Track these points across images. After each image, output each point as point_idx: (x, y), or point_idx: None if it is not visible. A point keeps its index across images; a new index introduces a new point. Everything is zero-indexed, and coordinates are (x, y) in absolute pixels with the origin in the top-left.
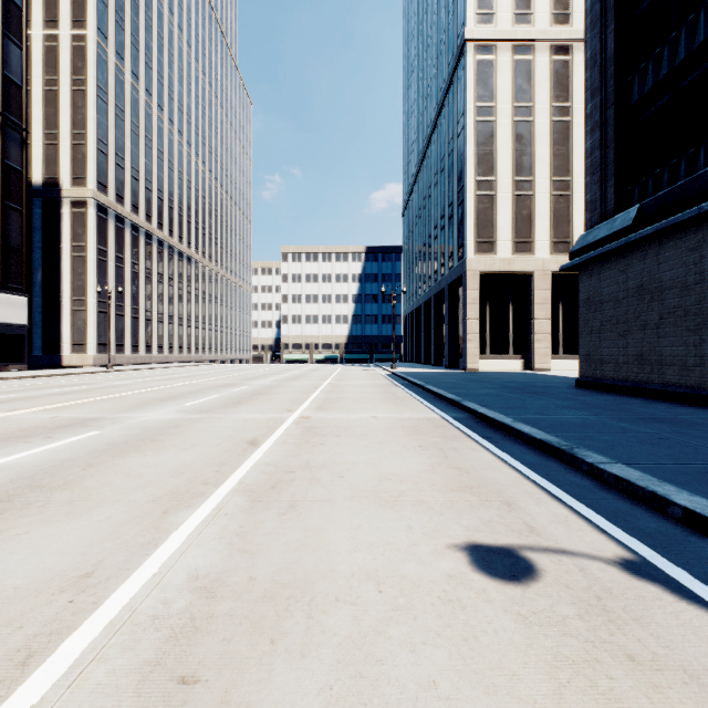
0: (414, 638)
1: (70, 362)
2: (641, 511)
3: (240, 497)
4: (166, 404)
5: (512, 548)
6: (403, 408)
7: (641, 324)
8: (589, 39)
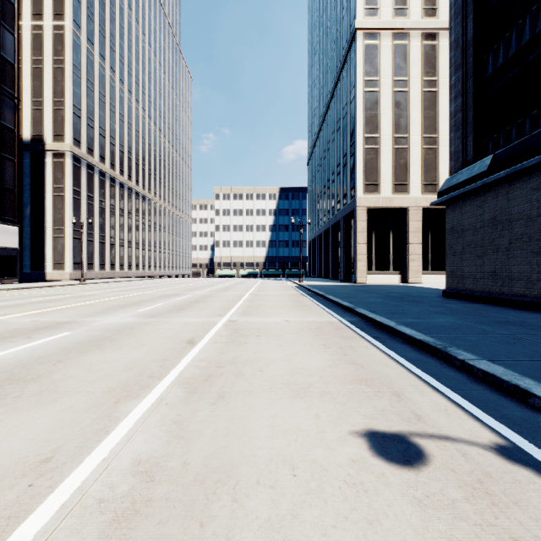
0: (325, 522)
1: (52, 277)
2: (506, 401)
3: (179, 388)
4: (124, 310)
5: (404, 434)
6: (309, 313)
7: (494, 248)
8: (453, 26)
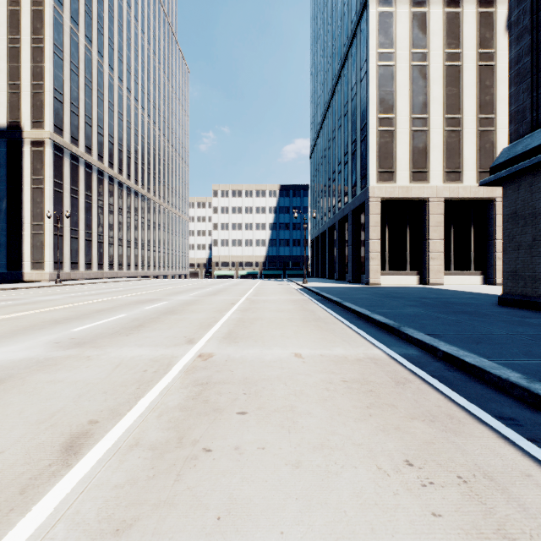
0: None
1: (30, 277)
2: None
3: None
4: (51, 329)
5: None
6: (330, 337)
7: None
8: None
